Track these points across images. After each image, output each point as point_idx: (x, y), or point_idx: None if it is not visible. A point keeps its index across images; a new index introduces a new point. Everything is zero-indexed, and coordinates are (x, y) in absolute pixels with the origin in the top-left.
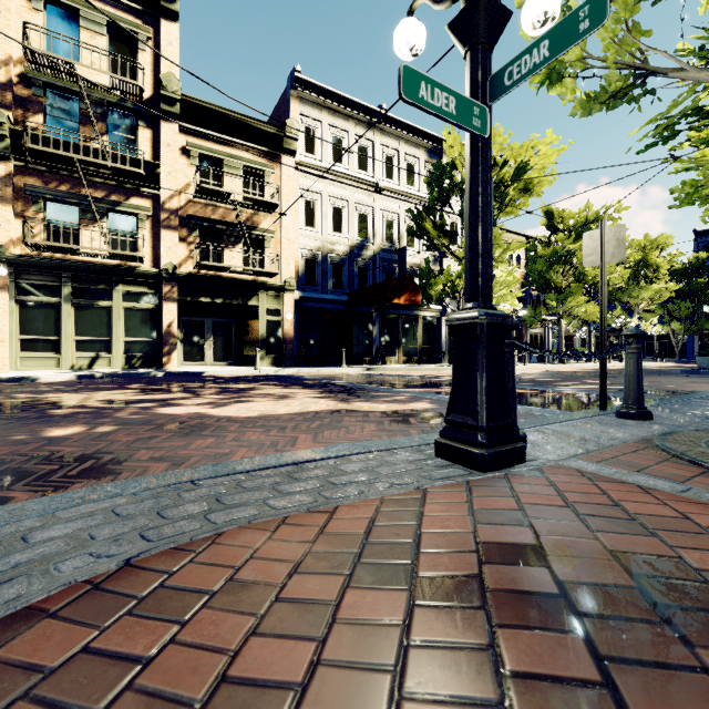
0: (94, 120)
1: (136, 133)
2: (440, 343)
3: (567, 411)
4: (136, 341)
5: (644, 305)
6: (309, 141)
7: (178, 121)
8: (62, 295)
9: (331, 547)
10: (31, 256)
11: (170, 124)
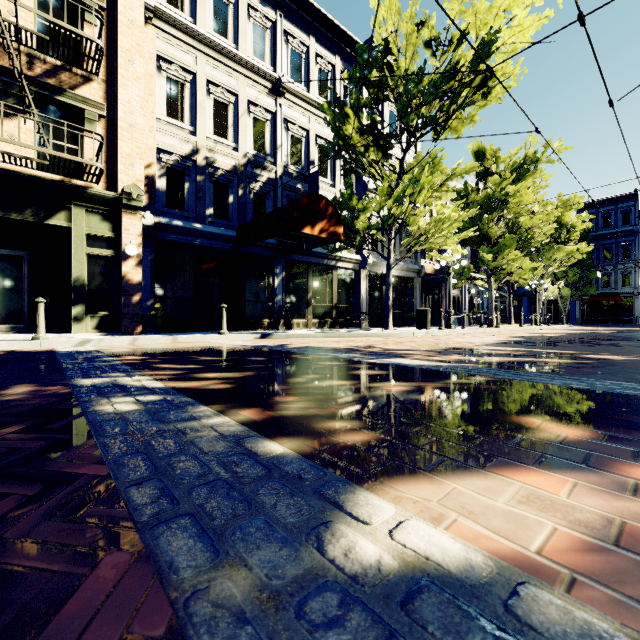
0: None
1: None
2: (359, 302)
3: None
4: None
5: (552, 267)
6: None
7: None
8: None
9: None
10: None
11: None
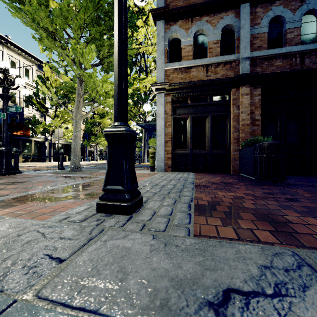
0: None
1: None
2: (44, 153)
3: None
4: None
5: None
6: None
7: None
8: None
9: None
10: None
11: None
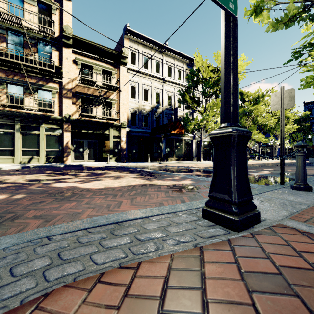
0: (30, 45)
1: (51, 53)
2: (192, 152)
3: (260, 185)
4: (51, 150)
5: None
6: (133, 58)
7: (71, 47)
8: (15, 128)
9: (133, 312)
10: None
11: (67, 49)
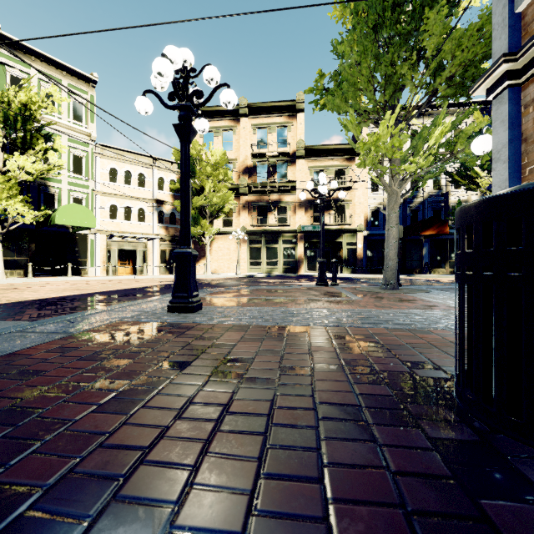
0: (272, 172)
1: (287, 169)
2: None
3: None
4: (287, 261)
5: None
6: None
7: (304, 158)
8: (262, 243)
9: None
10: (253, 229)
11: (300, 161)
